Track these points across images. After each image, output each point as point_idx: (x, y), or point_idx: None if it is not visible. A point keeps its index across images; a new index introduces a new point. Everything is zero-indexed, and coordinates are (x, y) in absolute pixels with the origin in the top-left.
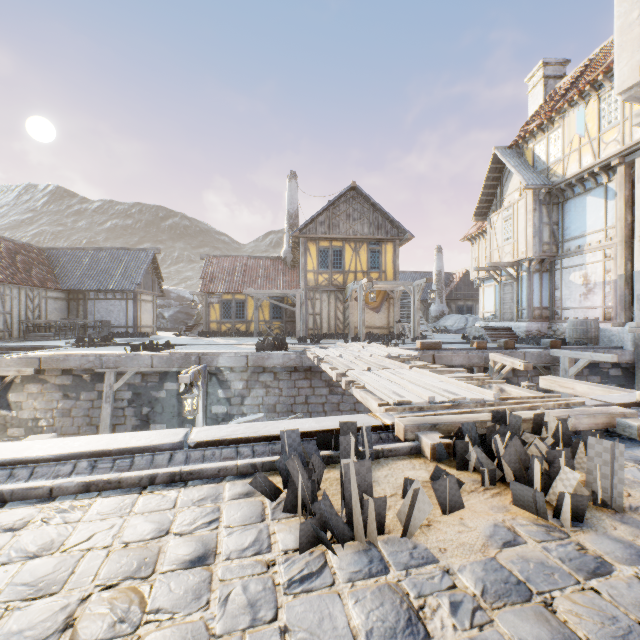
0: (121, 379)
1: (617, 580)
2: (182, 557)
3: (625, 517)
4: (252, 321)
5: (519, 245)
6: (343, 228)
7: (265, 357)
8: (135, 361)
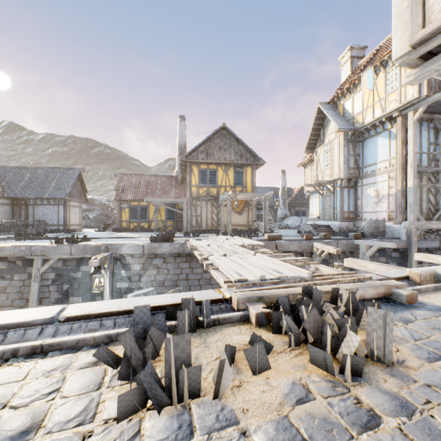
0: (46, 264)
1: (383, 433)
2: (5, 433)
3: (393, 370)
4: (152, 221)
5: (335, 169)
6: (217, 156)
7: (157, 246)
8: (57, 250)
